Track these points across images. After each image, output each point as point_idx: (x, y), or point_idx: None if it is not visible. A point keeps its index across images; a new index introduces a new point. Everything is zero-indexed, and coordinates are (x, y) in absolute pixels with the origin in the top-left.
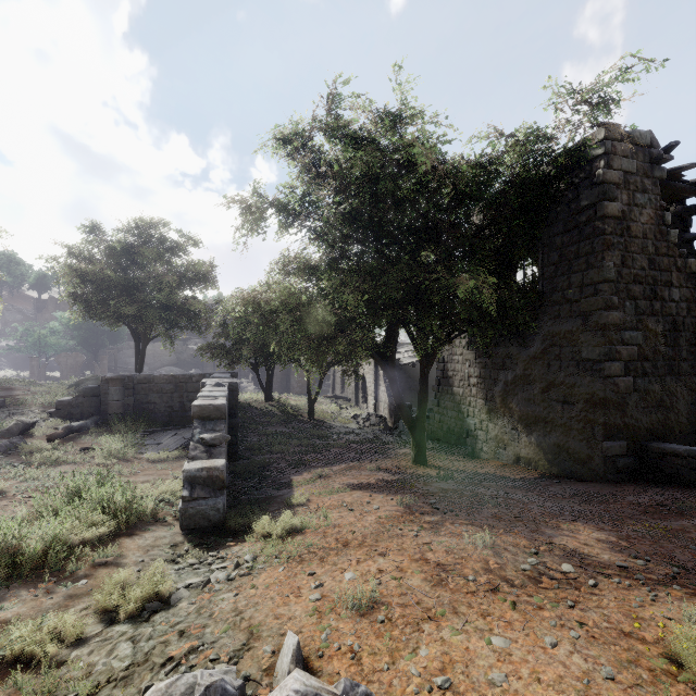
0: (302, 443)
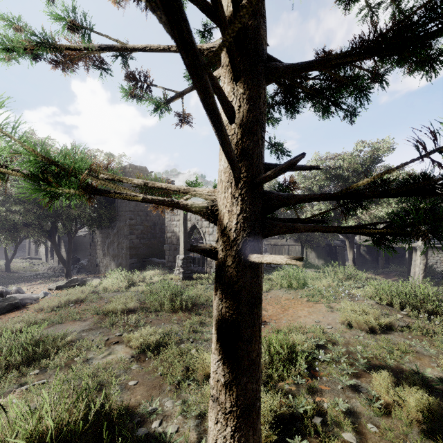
0: (1, 281)
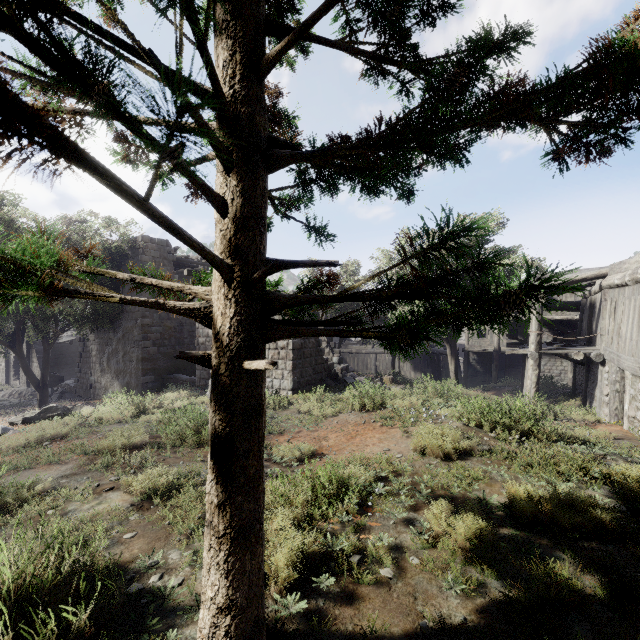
0: None
